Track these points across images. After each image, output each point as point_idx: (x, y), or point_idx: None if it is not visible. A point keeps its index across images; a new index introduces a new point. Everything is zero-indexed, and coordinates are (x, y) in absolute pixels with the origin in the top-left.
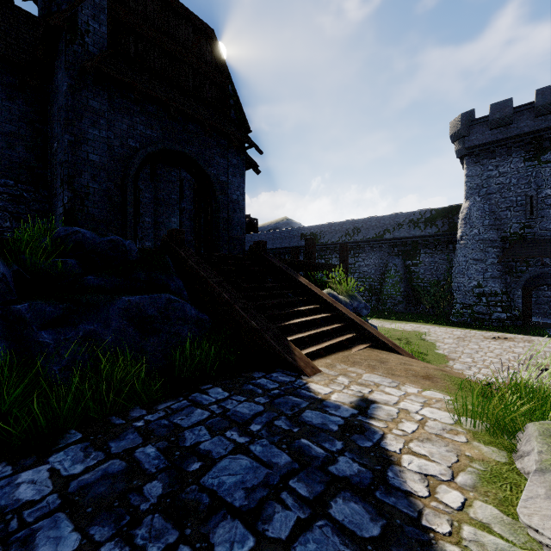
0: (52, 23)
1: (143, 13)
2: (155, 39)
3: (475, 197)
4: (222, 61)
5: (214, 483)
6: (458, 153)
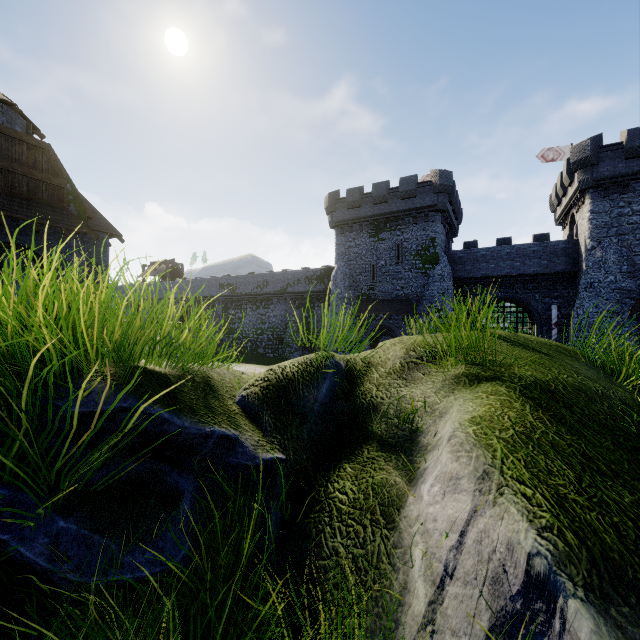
0: None
1: None
2: None
3: (341, 262)
4: (60, 167)
5: None
6: (330, 224)
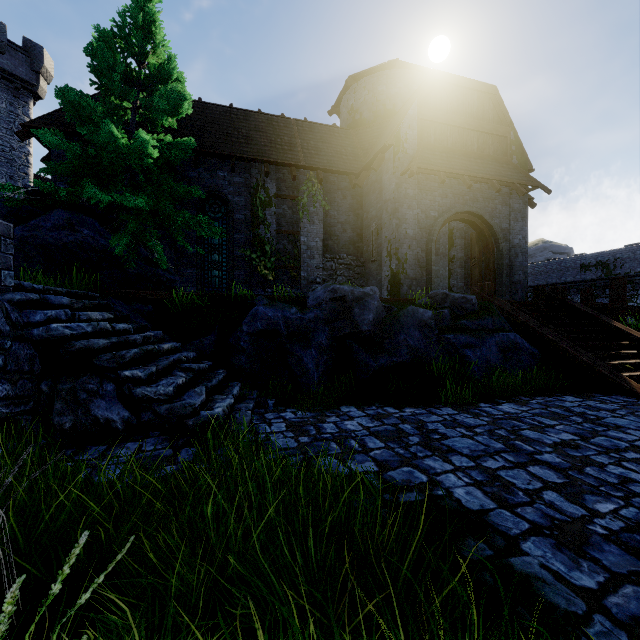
0: (387, 145)
1: (439, 104)
2: (448, 121)
3: None
4: (504, 112)
5: (611, 422)
6: None
